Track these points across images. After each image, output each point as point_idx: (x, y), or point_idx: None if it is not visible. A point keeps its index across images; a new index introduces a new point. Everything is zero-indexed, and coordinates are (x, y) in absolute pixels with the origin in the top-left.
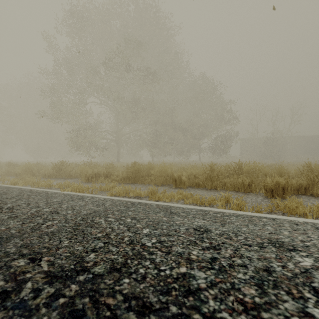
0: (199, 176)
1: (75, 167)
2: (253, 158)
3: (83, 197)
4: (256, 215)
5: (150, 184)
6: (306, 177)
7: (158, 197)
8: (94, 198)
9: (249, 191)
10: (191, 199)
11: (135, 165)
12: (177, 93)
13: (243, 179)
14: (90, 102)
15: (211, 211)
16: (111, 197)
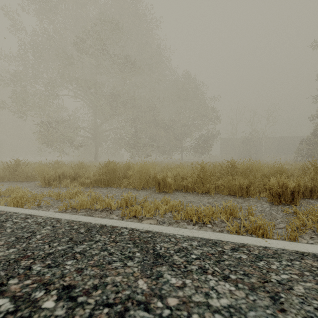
0: (187, 178)
1: (38, 167)
2: (233, 158)
3: (10, 216)
4: (305, 251)
5: (128, 187)
6: (310, 178)
7: (136, 211)
8: (27, 219)
9: (248, 195)
10: (182, 213)
11: (109, 164)
12: (159, 90)
13: (241, 181)
14: (63, 95)
15: (224, 242)
16: (59, 215)
